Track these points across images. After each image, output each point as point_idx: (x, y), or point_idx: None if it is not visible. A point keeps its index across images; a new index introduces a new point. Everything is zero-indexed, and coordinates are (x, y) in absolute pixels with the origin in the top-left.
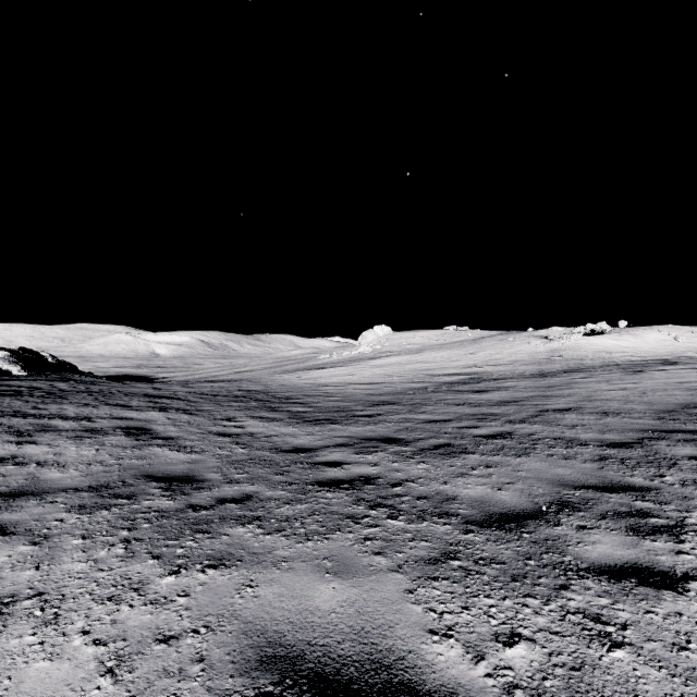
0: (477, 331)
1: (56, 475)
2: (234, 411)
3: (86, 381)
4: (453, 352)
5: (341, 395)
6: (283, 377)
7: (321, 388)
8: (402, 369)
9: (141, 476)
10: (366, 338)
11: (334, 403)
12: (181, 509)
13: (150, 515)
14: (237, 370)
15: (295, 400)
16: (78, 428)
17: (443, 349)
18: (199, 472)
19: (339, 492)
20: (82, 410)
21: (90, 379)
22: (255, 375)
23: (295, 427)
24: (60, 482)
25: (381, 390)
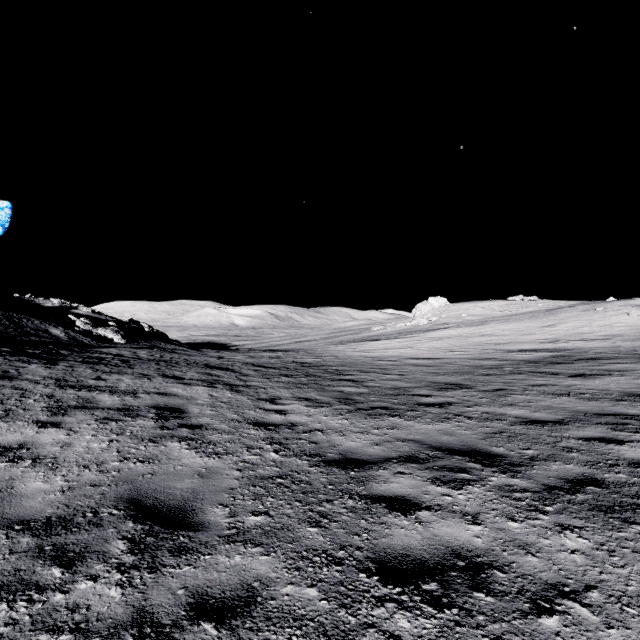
0: (550, 301)
1: (34, 485)
2: (281, 388)
3: (167, 349)
4: (524, 324)
5: (399, 373)
6: (338, 348)
7: (376, 362)
8: (464, 343)
9: (125, 501)
10: (420, 309)
11: (392, 383)
12: (118, 627)
13: None
14: (298, 340)
15: (348, 376)
16: (117, 406)
17: (511, 320)
18: (203, 500)
19: (422, 615)
20: (136, 381)
21: (173, 347)
22: (312, 345)
23: (345, 418)
24: (24, 503)
25: (445, 368)
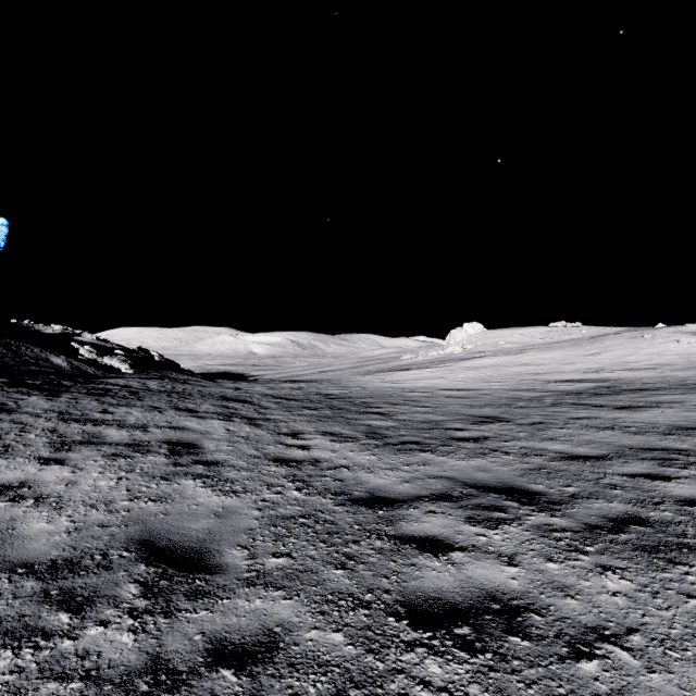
0: (594, 327)
1: (38, 526)
2: (304, 422)
3: (180, 379)
4: (567, 352)
5: (431, 405)
6: (365, 378)
7: (406, 394)
8: (502, 373)
9: (136, 542)
10: (455, 336)
11: (423, 416)
12: (131, 674)
13: (63, 693)
14: (321, 370)
15: (376, 409)
16: (125, 441)
17: (552, 348)
18: (220, 541)
19: (454, 661)
20: (146, 415)
21: (185, 377)
22: (337, 375)
23: (373, 453)
24: (27, 545)
25: (481, 399)
